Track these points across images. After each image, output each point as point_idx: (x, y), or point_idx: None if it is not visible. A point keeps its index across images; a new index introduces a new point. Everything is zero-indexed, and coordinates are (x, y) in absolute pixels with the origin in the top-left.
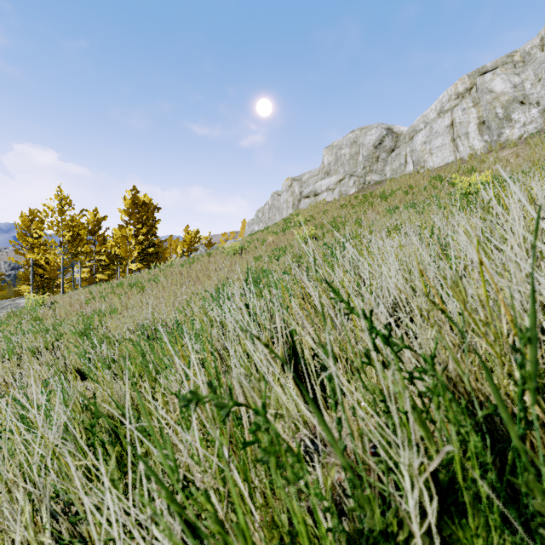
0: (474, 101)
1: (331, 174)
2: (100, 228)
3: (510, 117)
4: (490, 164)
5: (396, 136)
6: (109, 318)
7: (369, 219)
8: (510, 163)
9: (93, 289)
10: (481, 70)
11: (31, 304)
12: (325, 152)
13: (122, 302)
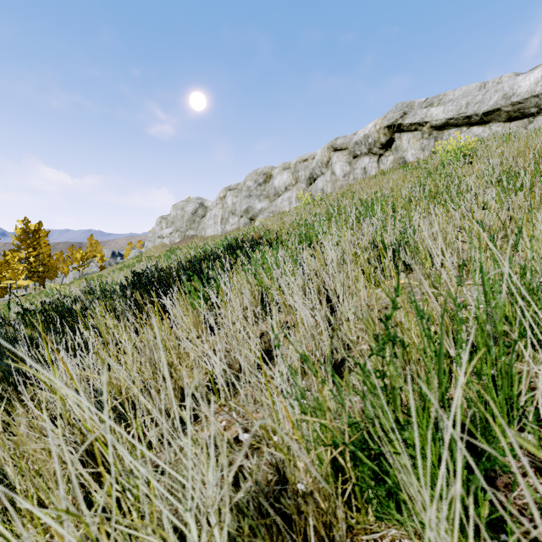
0: (223, 205)
1: (175, 224)
2: None
3: (229, 220)
4: None
5: (205, 208)
6: None
7: None
8: None
9: None
10: (229, 188)
11: None
12: (172, 208)
13: None
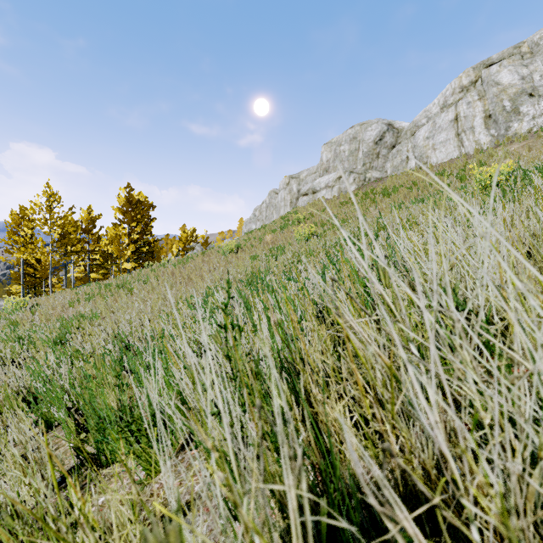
0: (480, 94)
1: (330, 171)
2: (94, 227)
3: (518, 110)
4: (500, 158)
5: (397, 132)
6: (89, 323)
7: (372, 216)
8: (523, 157)
9: (80, 290)
10: (486, 62)
11: (10, 307)
12: (324, 148)
13: (106, 305)
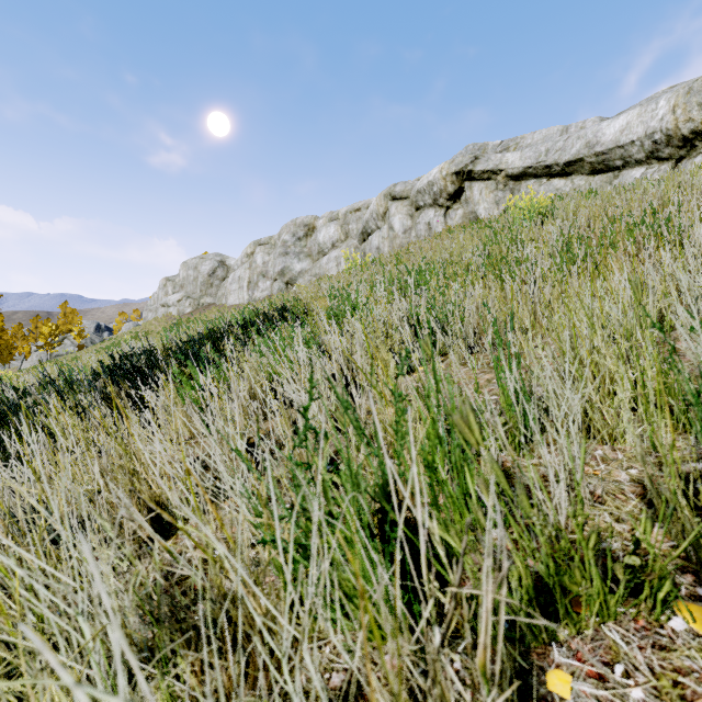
0: (251, 265)
1: (185, 288)
2: None
3: (258, 284)
4: None
5: (227, 268)
6: None
7: None
8: None
9: None
10: (259, 242)
11: None
12: (181, 267)
13: None
